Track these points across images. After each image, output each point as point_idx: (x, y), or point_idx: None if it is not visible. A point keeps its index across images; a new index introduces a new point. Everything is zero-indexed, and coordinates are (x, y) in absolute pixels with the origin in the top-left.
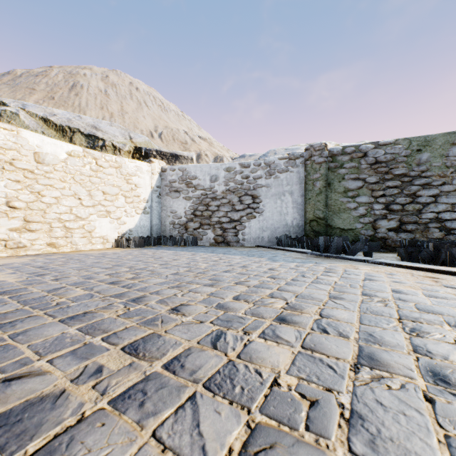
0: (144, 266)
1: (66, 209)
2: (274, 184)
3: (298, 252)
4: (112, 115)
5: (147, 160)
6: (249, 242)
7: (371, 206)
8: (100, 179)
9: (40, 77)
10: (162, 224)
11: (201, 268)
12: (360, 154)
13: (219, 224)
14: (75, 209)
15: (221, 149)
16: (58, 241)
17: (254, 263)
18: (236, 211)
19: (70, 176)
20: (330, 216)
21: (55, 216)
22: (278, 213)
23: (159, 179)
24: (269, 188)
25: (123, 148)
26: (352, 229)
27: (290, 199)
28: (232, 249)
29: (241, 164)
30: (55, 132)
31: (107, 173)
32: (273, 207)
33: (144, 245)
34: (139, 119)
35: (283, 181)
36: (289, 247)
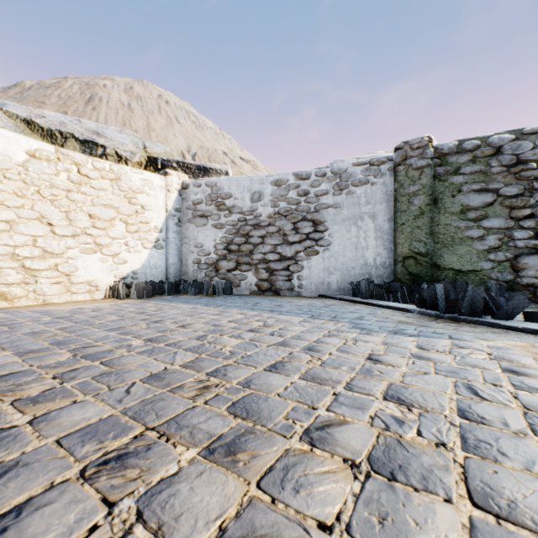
0: (110, 347)
1: (26, 240)
2: (347, 202)
3: (394, 309)
4: (136, 132)
5: (161, 172)
6: (309, 290)
7: (509, 233)
8: (84, 195)
9: (52, 89)
10: (183, 264)
11: (224, 353)
12: (488, 150)
13: (264, 264)
14: (42, 239)
15: (268, 173)
16: (12, 289)
17: (329, 337)
18: (289, 245)
19: (32, 188)
20: (437, 250)
21: (6, 251)
22: (352, 246)
23: (179, 199)
24: (339, 209)
25: (132, 158)
26: (475, 271)
27: (371, 225)
28: (284, 301)
29: (296, 175)
30: (41, 139)
31: (96, 187)
32: (346, 238)
33: (154, 294)
34: (168, 137)
35: (360, 198)
36: (374, 299)
